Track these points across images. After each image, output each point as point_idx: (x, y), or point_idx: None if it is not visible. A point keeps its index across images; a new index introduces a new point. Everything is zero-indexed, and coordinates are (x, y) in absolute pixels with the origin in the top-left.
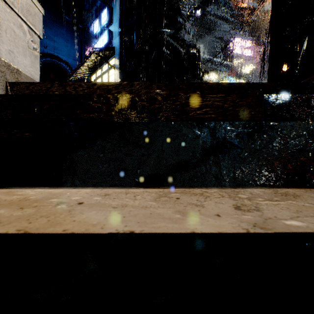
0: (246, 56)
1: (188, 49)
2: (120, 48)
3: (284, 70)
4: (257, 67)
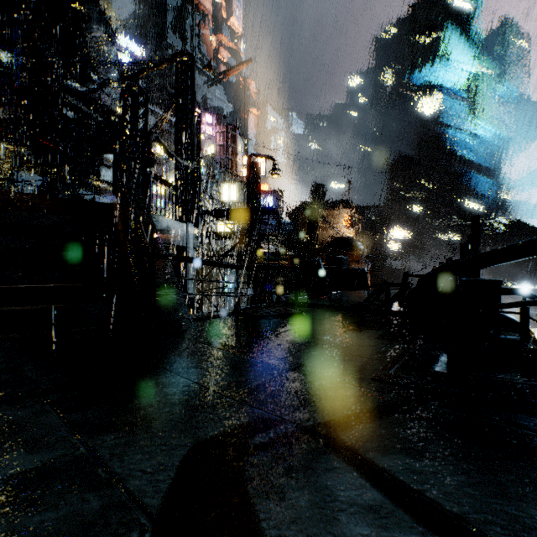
0: (205, 133)
1: (106, 115)
2: None
3: (244, 162)
4: (218, 151)
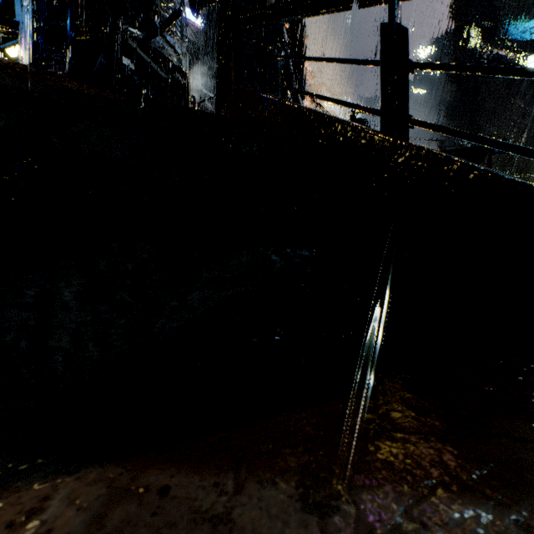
0: None
1: (170, 73)
2: (32, 28)
3: None
4: None
